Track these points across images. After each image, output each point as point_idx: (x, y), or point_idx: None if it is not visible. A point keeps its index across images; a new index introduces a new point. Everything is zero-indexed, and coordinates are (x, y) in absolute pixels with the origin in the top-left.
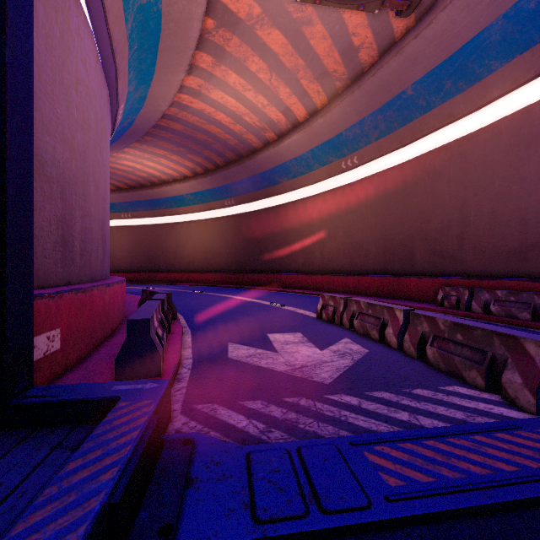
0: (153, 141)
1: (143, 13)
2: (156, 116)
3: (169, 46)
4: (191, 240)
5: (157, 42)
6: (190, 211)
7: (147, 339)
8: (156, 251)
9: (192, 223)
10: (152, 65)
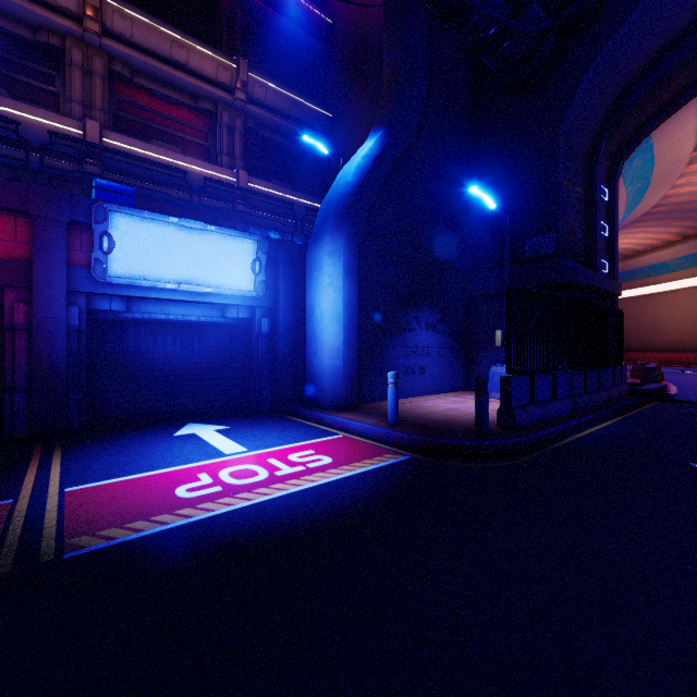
0: (630, 225)
1: (637, 189)
2: (637, 216)
3: (655, 186)
4: (677, 312)
5: (645, 191)
6: (676, 278)
7: (653, 375)
8: (626, 327)
9: (680, 291)
10: (639, 200)
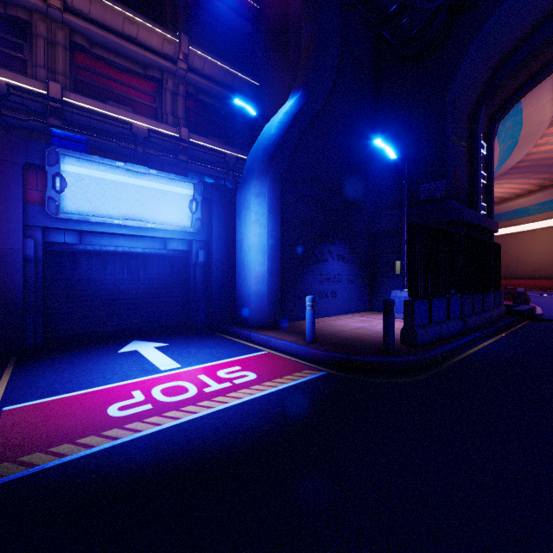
0: (499, 177)
1: (507, 146)
2: (506, 169)
3: (521, 144)
4: (535, 247)
5: (513, 148)
6: (534, 220)
7: (523, 298)
8: None
9: (538, 231)
10: (508, 156)
